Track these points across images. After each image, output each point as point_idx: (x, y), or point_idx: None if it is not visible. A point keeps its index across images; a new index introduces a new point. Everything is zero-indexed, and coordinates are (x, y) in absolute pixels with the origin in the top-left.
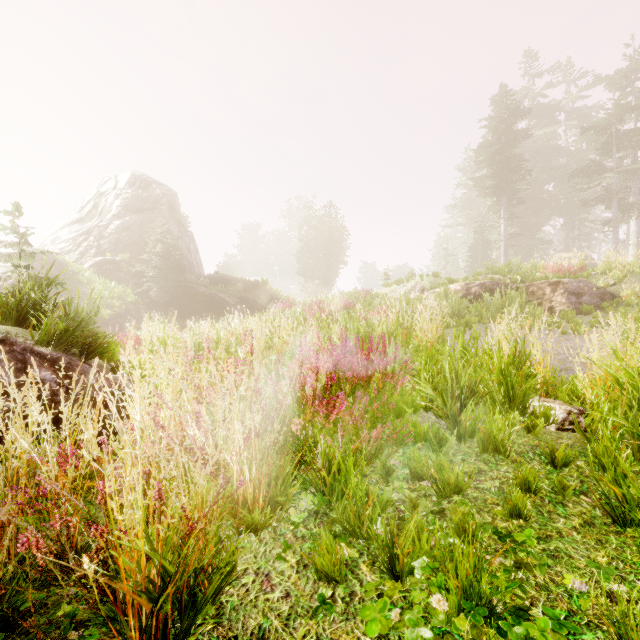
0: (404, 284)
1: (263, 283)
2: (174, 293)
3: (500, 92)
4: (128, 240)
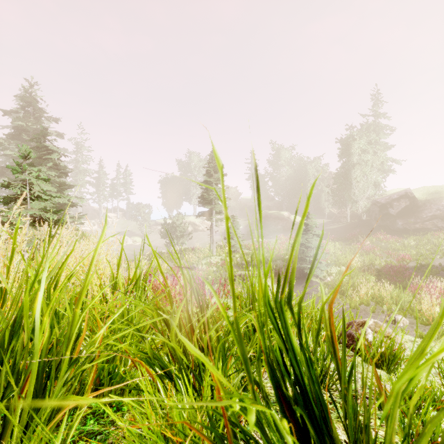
0: None
1: None
2: None
3: None
4: None
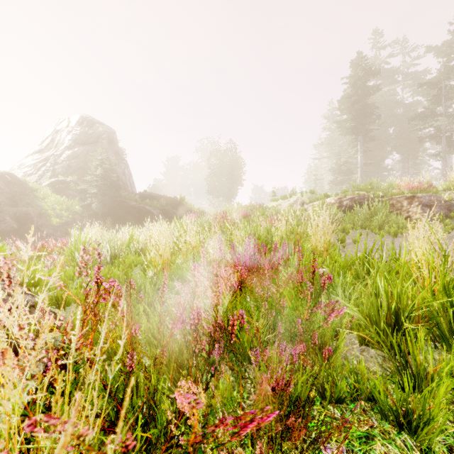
0: (288, 199)
1: (180, 199)
2: (111, 206)
3: (357, 57)
4: (76, 166)
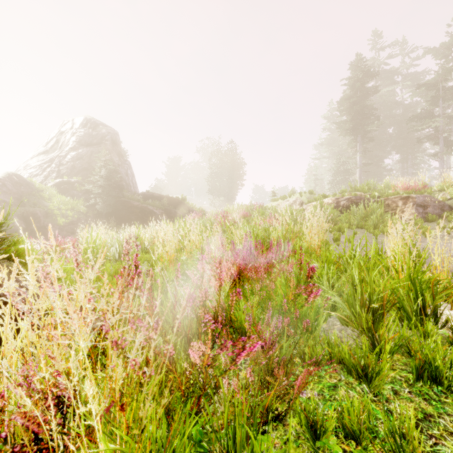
0: (287, 199)
1: (182, 199)
2: (115, 206)
3: (356, 59)
4: (81, 166)
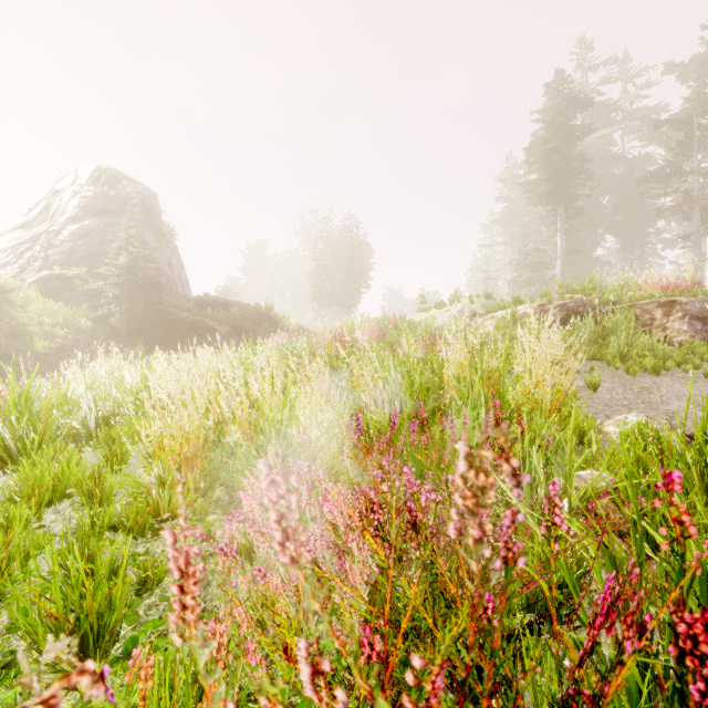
0: (447, 308)
1: (266, 308)
2: (144, 319)
3: (556, 78)
4: (86, 250)
